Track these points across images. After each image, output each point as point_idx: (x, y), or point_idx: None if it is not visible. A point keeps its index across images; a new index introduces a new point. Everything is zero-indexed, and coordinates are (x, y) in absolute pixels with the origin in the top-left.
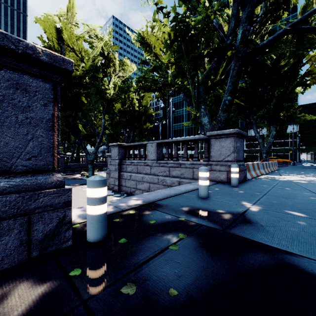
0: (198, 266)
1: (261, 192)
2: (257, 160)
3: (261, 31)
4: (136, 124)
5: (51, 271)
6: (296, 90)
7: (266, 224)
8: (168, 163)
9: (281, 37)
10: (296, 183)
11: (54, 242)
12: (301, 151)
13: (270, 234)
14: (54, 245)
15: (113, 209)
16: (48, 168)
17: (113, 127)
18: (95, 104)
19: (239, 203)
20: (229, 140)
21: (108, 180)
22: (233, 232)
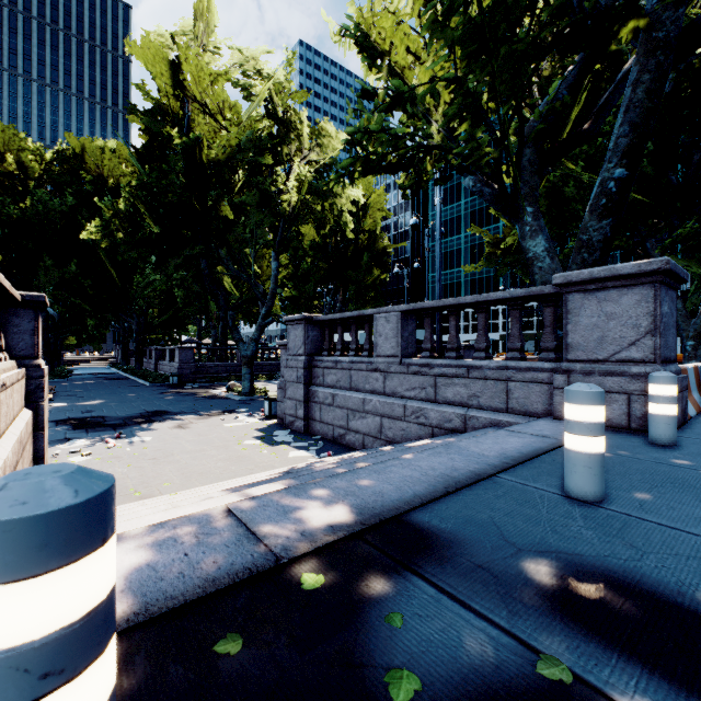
0: None
1: None
2: None
3: None
4: (349, 274)
5: None
6: None
7: None
8: (431, 366)
9: None
10: None
11: None
12: None
13: None
14: None
15: (243, 551)
16: None
17: (299, 281)
18: (256, 228)
19: None
20: (636, 296)
21: (282, 404)
22: None
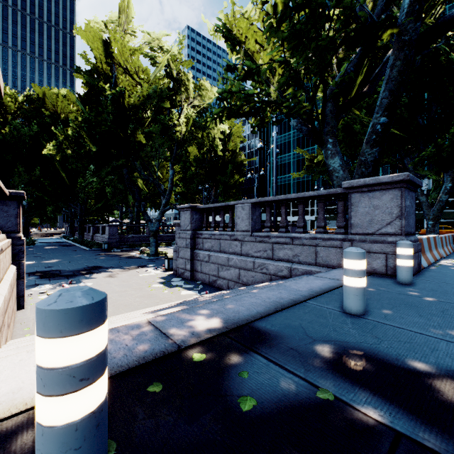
0: None
1: None
2: None
3: (437, 2)
4: (219, 178)
5: None
6: None
7: None
8: (270, 237)
9: None
10: None
11: None
12: None
13: None
14: None
15: (159, 343)
16: None
17: (187, 182)
18: (159, 148)
19: (449, 335)
20: (390, 195)
21: (176, 261)
22: None
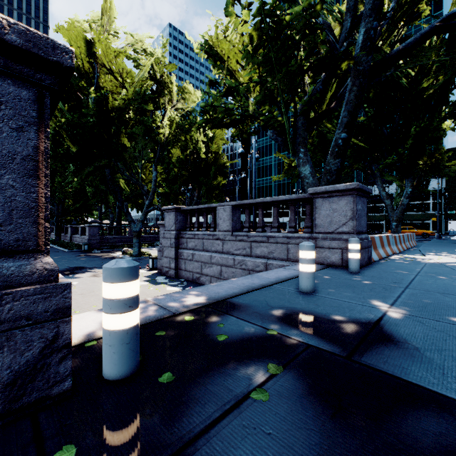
0: (310, 444)
1: (399, 283)
2: (381, 231)
3: (392, 33)
4: (202, 179)
5: (17, 451)
6: (443, 125)
7: (424, 345)
8: (249, 236)
9: (427, 39)
10: (453, 269)
11: (34, 384)
12: (449, 217)
13: (436, 367)
14: (34, 391)
15: (159, 311)
16: (26, 247)
17: (169, 183)
18: (142, 149)
19: (367, 302)
20: (345, 201)
21: (161, 261)
22: (367, 362)
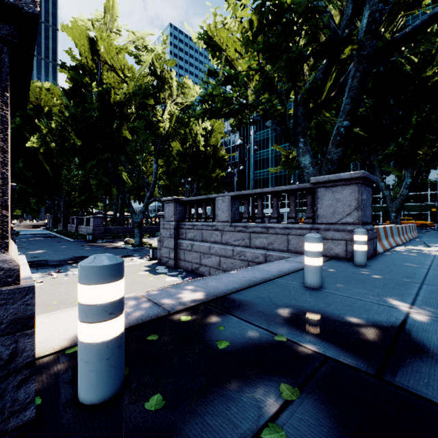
0: None
1: (413, 277)
2: (378, 222)
3: (395, 19)
4: (201, 172)
5: None
6: None
7: None
8: (248, 227)
9: (435, 21)
10: None
11: None
12: None
13: None
14: None
15: (153, 309)
16: None
17: (170, 176)
18: (143, 143)
19: (382, 300)
20: (350, 190)
21: (161, 251)
22: (405, 385)
